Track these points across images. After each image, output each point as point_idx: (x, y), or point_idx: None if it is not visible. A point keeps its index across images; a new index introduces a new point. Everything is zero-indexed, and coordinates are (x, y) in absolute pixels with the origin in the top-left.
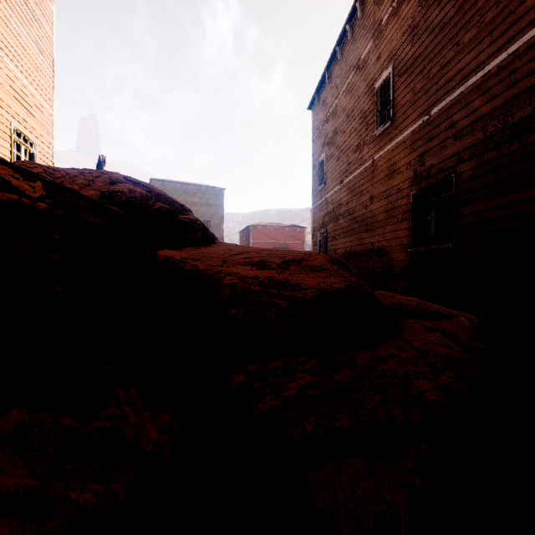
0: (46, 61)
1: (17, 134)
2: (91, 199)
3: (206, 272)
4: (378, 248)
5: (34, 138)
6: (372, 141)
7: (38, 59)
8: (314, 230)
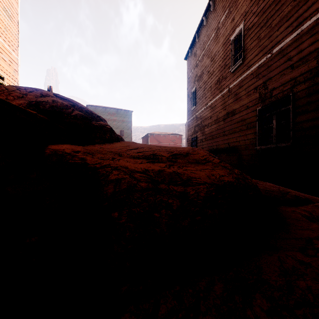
0: (13, 23)
1: None
2: None
3: (94, 166)
4: (232, 147)
5: (3, 73)
6: (228, 76)
7: (7, 21)
8: (188, 136)
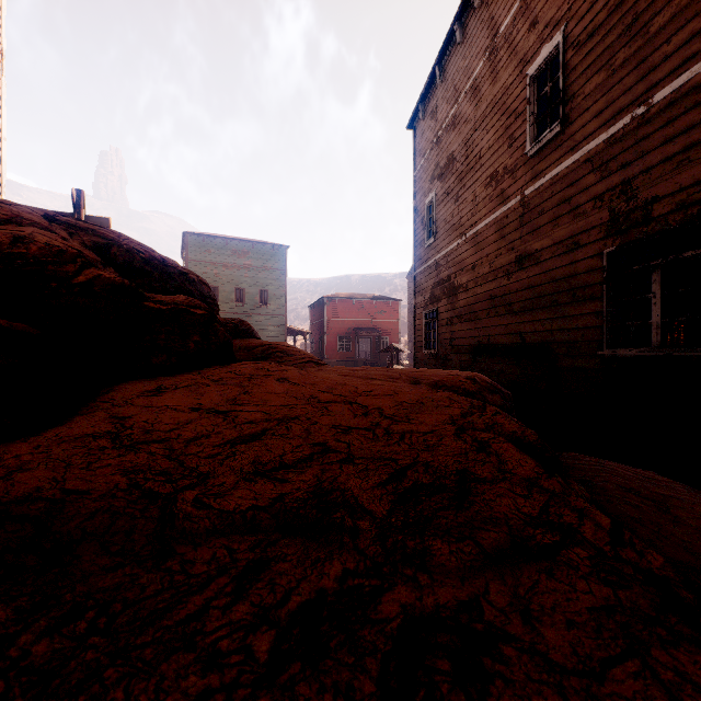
0: None
1: None
2: None
3: None
4: (532, 344)
5: None
6: (520, 165)
7: None
8: (417, 307)
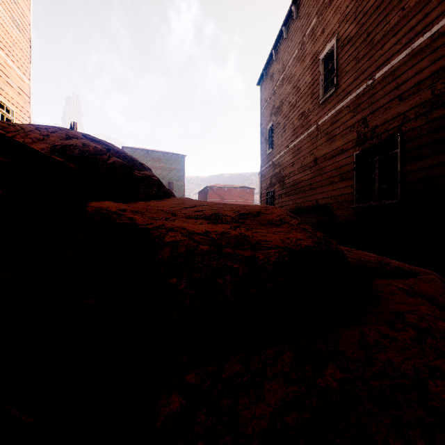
0: (23, 37)
1: None
2: (16, 142)
3: (145, 227)
4: (322, 205)
5: (11, 105)
6: (316, 108)
7: (15, 34)
8: (263, 189)
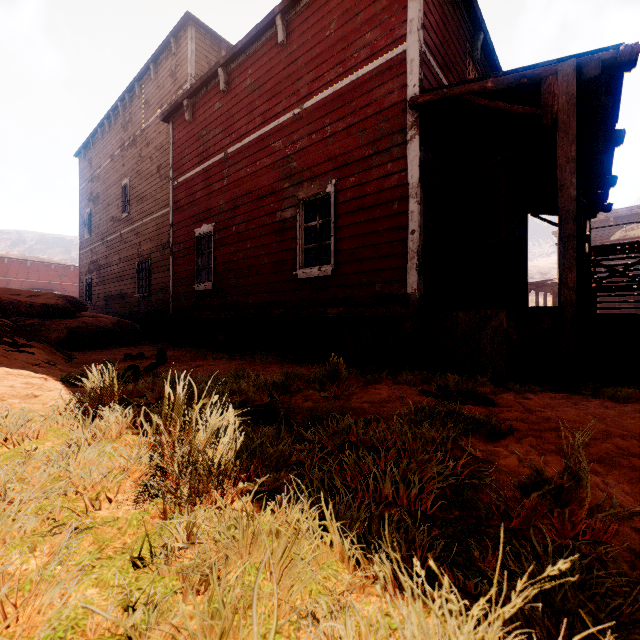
0: None
1: None
2: None
3: None
4: (124, 294)
5: None
6: (121, 220)
7: None
8: (82, 275)
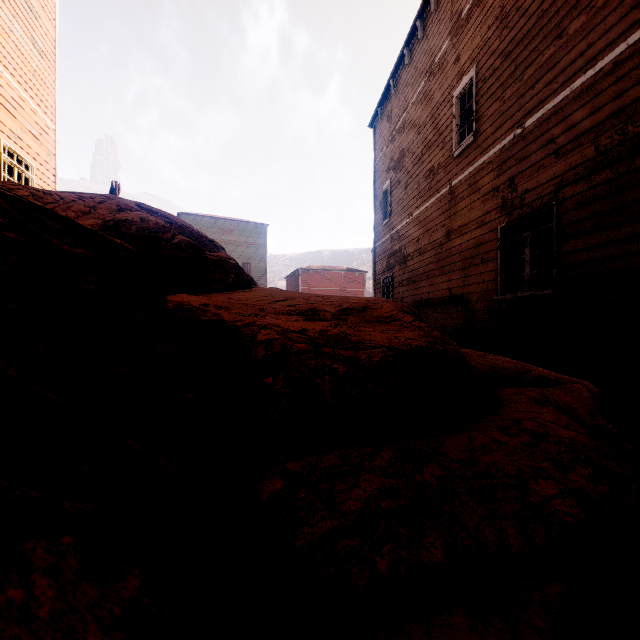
0: (46, 65)
1: (8, 153)
2: (79, 225)
3: (234, 324)
4: (456, 296)
5: (31, 159)
6: (449, 163)
7: (36, 62)
8: (377, 274)
